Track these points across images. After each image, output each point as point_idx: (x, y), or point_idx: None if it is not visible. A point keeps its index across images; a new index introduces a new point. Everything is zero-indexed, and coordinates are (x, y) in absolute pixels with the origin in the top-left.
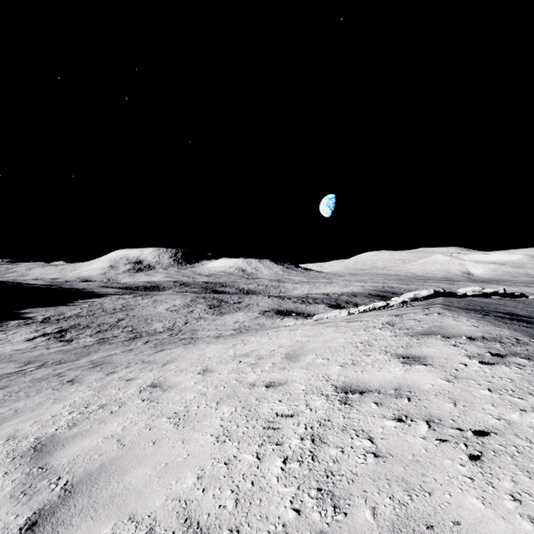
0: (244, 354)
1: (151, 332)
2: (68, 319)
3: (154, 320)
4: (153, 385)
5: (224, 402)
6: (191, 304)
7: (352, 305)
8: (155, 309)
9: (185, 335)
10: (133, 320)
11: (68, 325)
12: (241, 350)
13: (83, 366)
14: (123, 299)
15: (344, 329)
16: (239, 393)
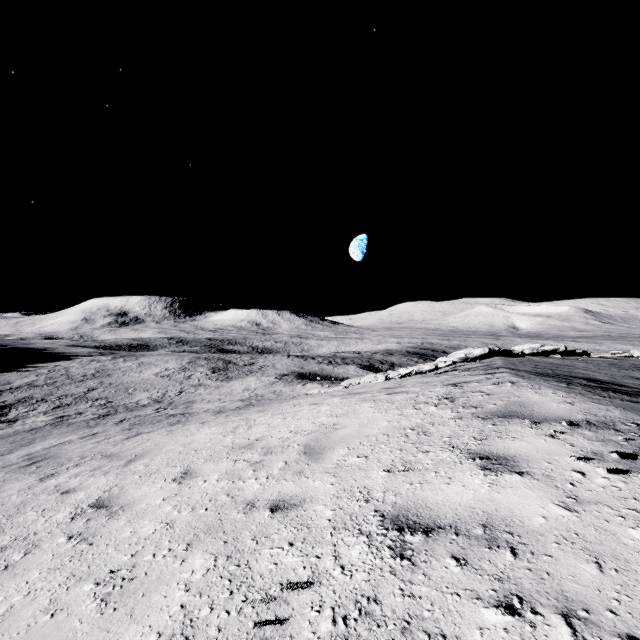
0: (247, 444)
1: (131, 406)
2: (16, 390)
3: (138, 389)
4: (98, 503)
5: (200, 544)
6: (189, 367)
7: (388, 366)
8: (141, 375)
9: (177, 409)
10: (109, 390)
11: (14, 399)
12: (243, 436)
13: (12, 464)
14: (97, 362)
15: (385, 406)
16: (228, 523)
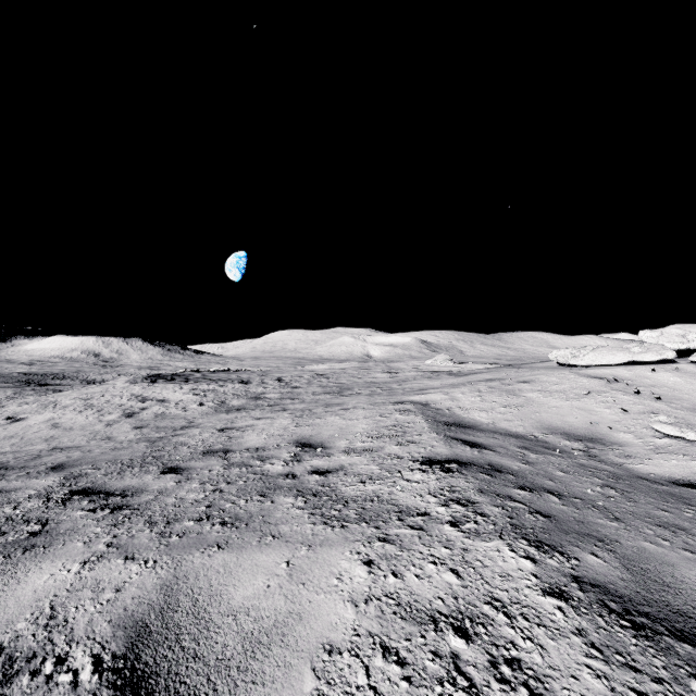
0: None
1: None
2: None
3: None
4: None
5: None
6: (17, 396)
7: None
8: None
9: None
10: None
11: None
12: None
13: None
14: None
15: None
16: None
